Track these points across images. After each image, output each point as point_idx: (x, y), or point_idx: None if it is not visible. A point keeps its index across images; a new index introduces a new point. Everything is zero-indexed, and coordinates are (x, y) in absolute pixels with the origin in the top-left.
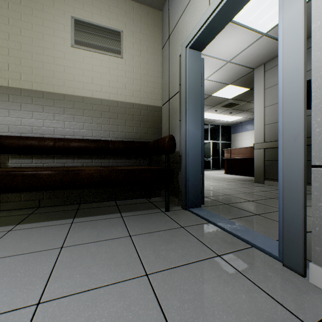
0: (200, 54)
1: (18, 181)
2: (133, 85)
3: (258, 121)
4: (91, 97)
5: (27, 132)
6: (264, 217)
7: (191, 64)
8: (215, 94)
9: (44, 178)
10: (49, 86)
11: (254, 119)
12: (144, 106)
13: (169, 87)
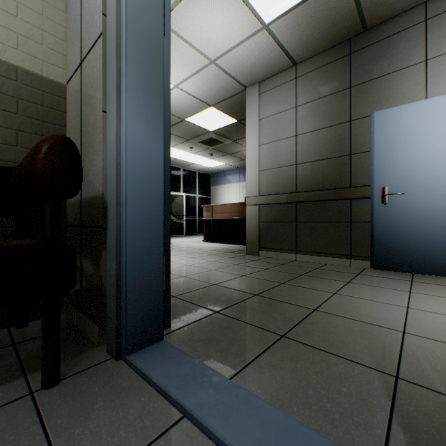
0: None
1: None
2: None
3: (251, 164)
4: None
5: None
6: (298, 341)
7: None
8: (191, 120)
9: None
10: None
11: (247, 162)
12: (2, 65)
13: (81, 30)
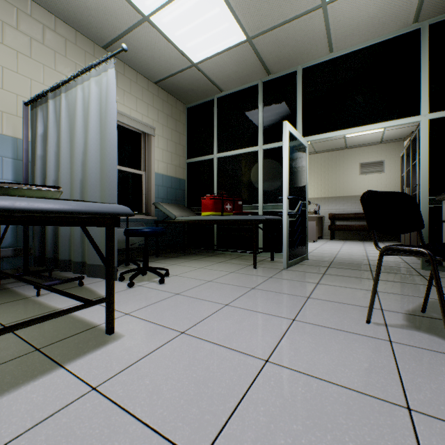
0: None
1: (348, 228)
2: (390, 184)
3: None
4: None
5: (342, 212)
6: None
7: None
8: None
9: (355, 227)
10: (349, 193)
11: None
12: None
13: None
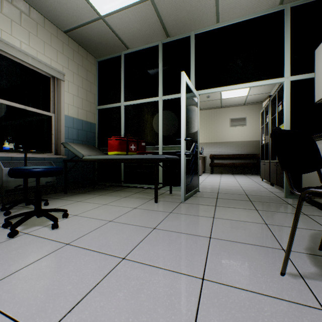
0: None
1: (223, 165)
2: (250, 134)
3: None
4: (235, 141)
5: (218, 153)
6: None
7: None
8: None
9: (228, 164)
10: (223, 140)
11: None
12: (254, 141)
13: None
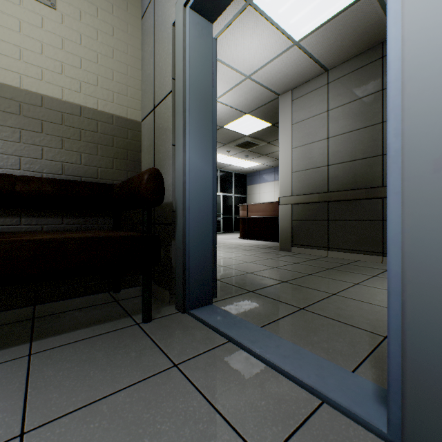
0: (211, 26)
1: None
2: (80, 69)
3: (284, 166)
4: None
5: None
6: (313, 312)
7: (195, 40)
8: (228, 126)
9: None
10: None
11: (280, 164)
12: (104, 115)
13: (154, 86)
